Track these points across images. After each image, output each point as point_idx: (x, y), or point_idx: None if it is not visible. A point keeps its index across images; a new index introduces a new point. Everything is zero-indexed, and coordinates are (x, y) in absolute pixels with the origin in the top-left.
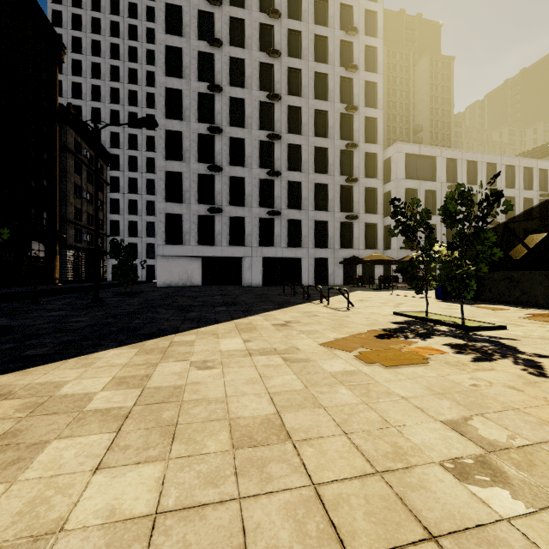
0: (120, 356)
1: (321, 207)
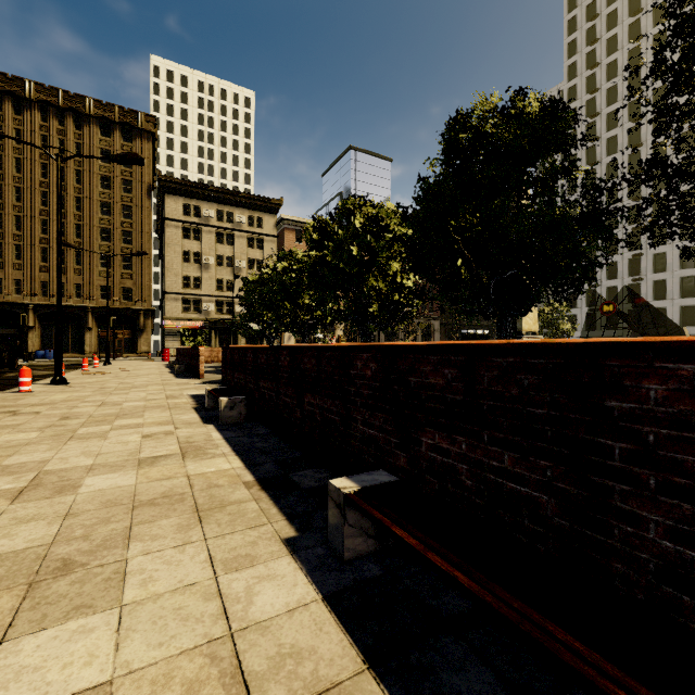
0: None
1: (689, 294)
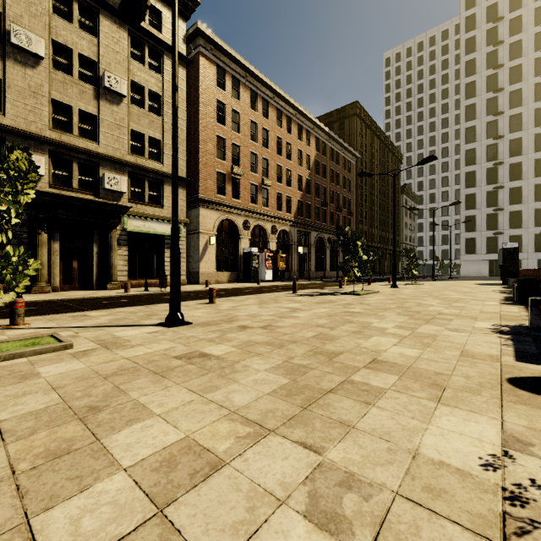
0: (477, 281)
1: None
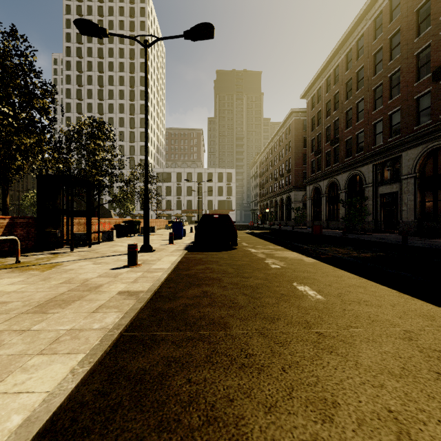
0: None
1: None
